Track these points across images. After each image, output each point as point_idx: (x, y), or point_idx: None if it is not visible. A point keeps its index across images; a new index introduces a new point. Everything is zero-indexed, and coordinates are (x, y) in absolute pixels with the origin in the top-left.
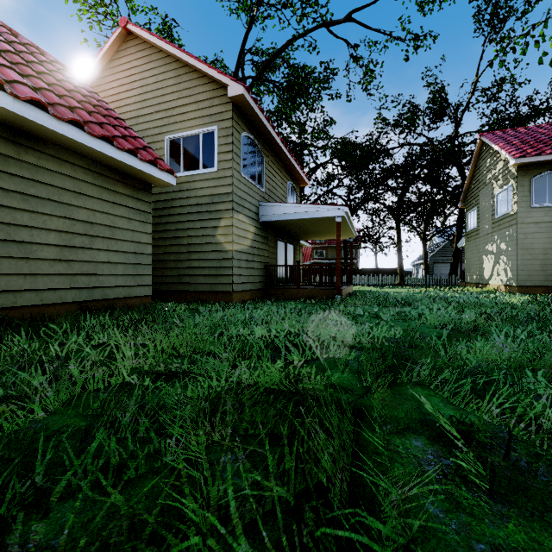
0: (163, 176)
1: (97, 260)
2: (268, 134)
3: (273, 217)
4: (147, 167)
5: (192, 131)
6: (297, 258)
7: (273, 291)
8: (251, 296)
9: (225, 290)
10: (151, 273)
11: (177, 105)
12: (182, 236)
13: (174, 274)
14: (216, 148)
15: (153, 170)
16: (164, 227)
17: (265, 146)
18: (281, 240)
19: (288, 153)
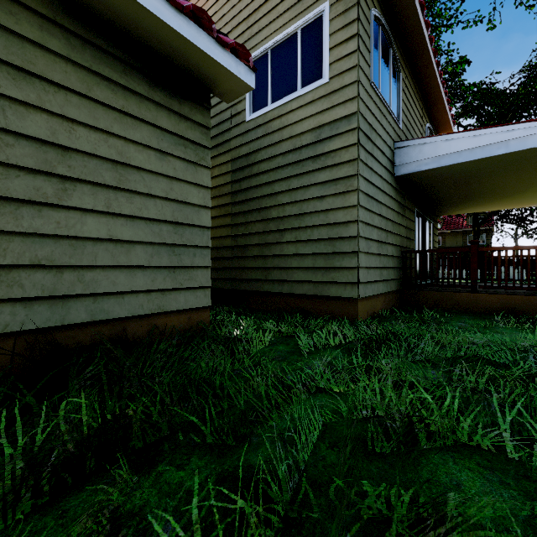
0: (226, 60)
1: (77, 235)
2: (412, 21)
3: (424, 164)
4: (188, 28)
5: (285, 31)
6: (434, 242)
7: (419, 296)
8: (383, 304)
9: (343, 295)
10: (209, 264)
11: (262, 2)
12: (269, 206)
13: (258, 266)
14: (325, 42)
15: (202, 39)
16: (244, 195)
17: (401, 52)
18: (419, 212)
19: (435, 67)
